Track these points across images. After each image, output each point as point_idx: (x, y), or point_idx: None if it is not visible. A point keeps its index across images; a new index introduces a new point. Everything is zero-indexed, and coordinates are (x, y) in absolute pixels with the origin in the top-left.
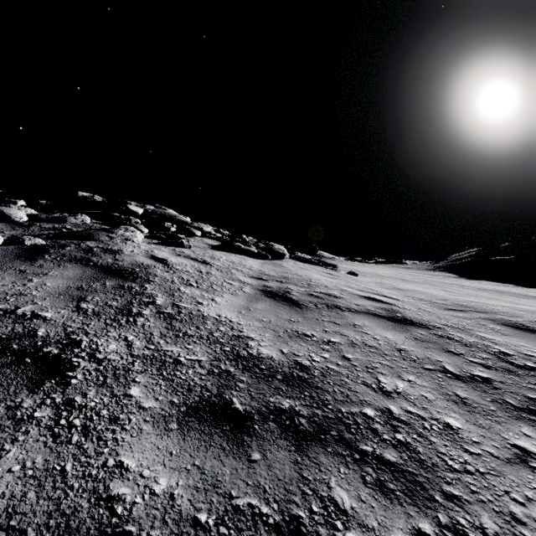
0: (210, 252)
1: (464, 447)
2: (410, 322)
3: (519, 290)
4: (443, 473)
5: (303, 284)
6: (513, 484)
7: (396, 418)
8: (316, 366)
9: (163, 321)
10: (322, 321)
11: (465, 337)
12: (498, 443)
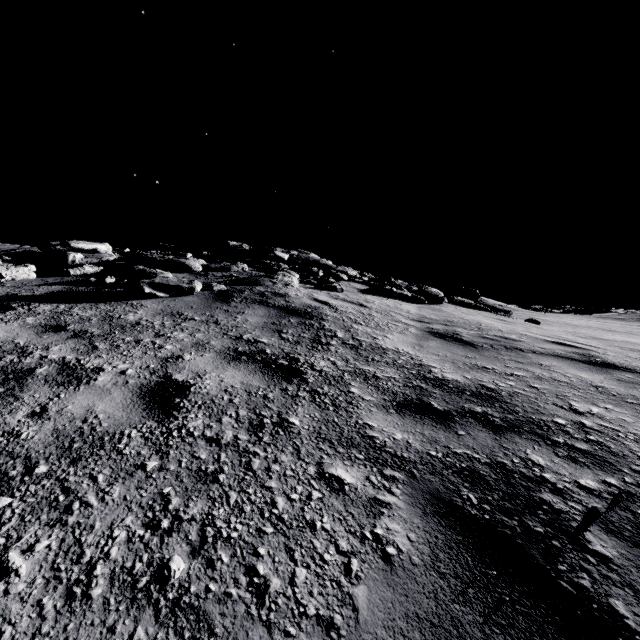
0: (362, 296)
1: None
2: (613, 366)
3: None
4: (633, 460)
5: (472, 327)
6: None
7: (588, 427)
8: (502, 389)
9: (350, 349)
10: (501, 359)
11: None
12: None
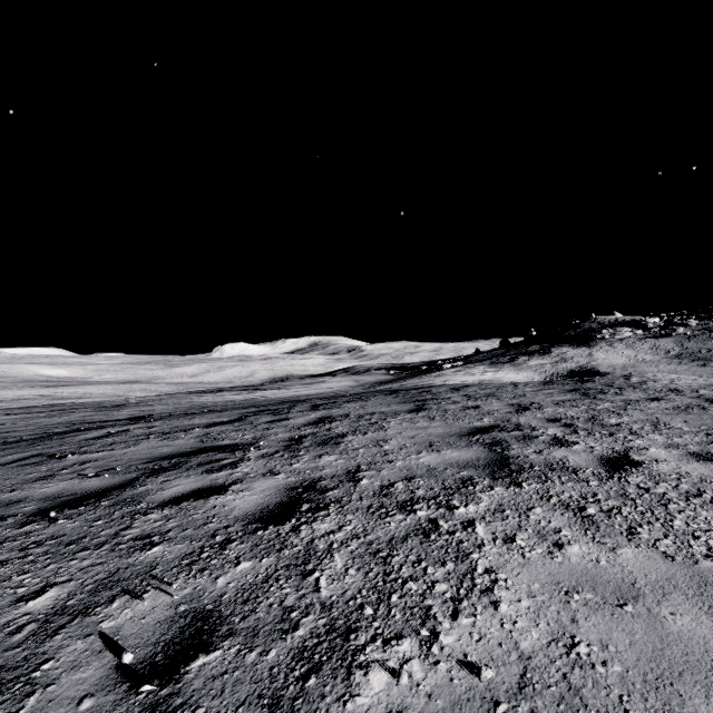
0: None
1: None
2: None
3: None
4: None
5: None
6: None
7: None
8: None
9: None
10: None
11: None
12: None
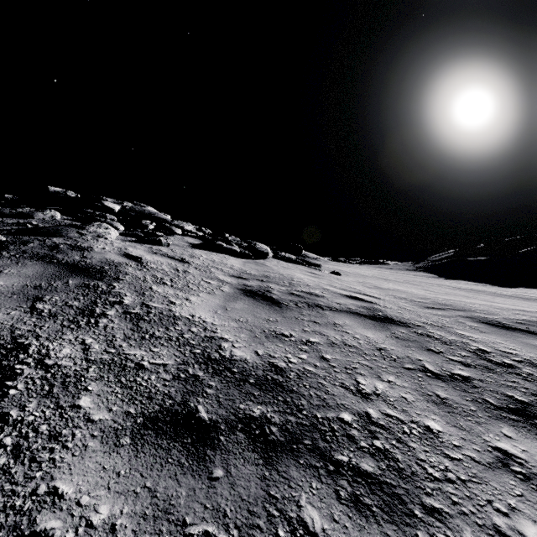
0: (190, 250)
1: (445, 452)
2: (391, 321)
3: (494, 289)
4: (423, 483)
5: (285, 283)
6: (496, 492)
7: (374, 422)
8: (292, 368)
9: (129, 322)
10: (301, 320)
11: (444, 334)
12: (479, 446)
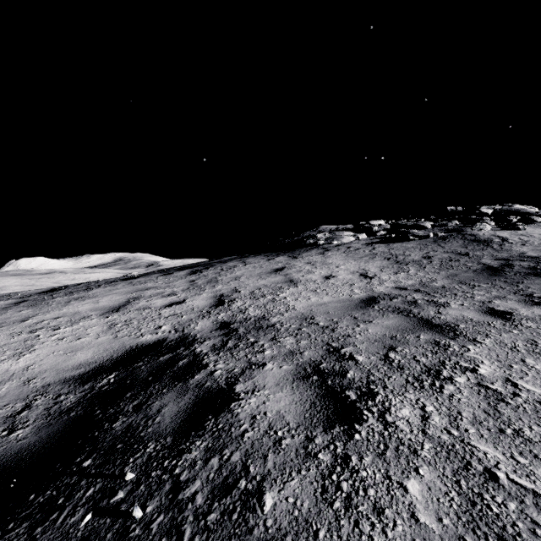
0: None
1: None
2: None
3: None
4: None
5: None
6: None
7: None
8: None
9: (494, 250)
10: None
11: None
12: None
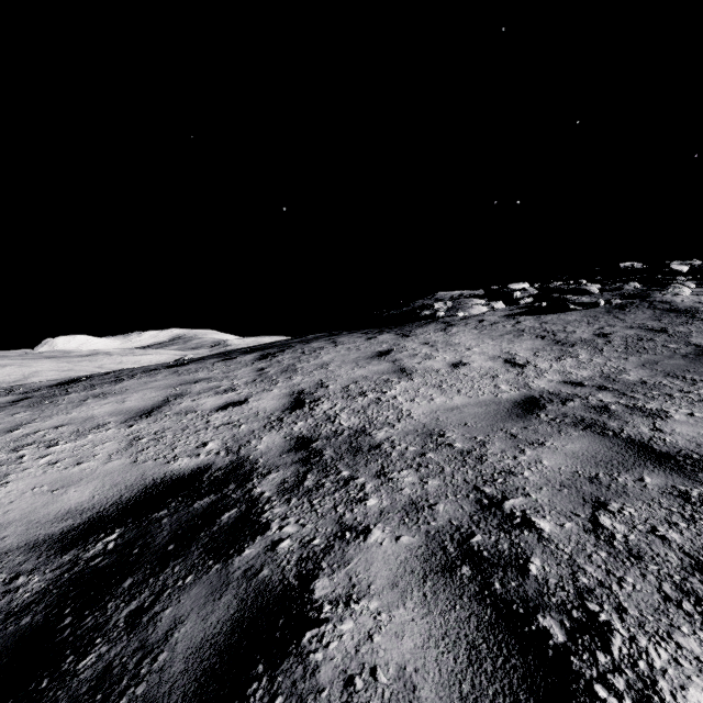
0: None
1: None
2: None
3: None
4: None
5: None
6: None
7: None
8: None
9: None
10: None
11: None
12: None
